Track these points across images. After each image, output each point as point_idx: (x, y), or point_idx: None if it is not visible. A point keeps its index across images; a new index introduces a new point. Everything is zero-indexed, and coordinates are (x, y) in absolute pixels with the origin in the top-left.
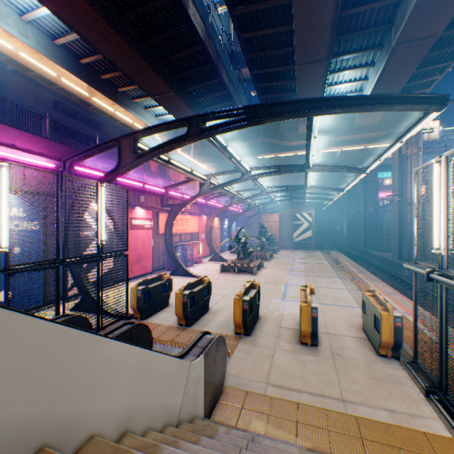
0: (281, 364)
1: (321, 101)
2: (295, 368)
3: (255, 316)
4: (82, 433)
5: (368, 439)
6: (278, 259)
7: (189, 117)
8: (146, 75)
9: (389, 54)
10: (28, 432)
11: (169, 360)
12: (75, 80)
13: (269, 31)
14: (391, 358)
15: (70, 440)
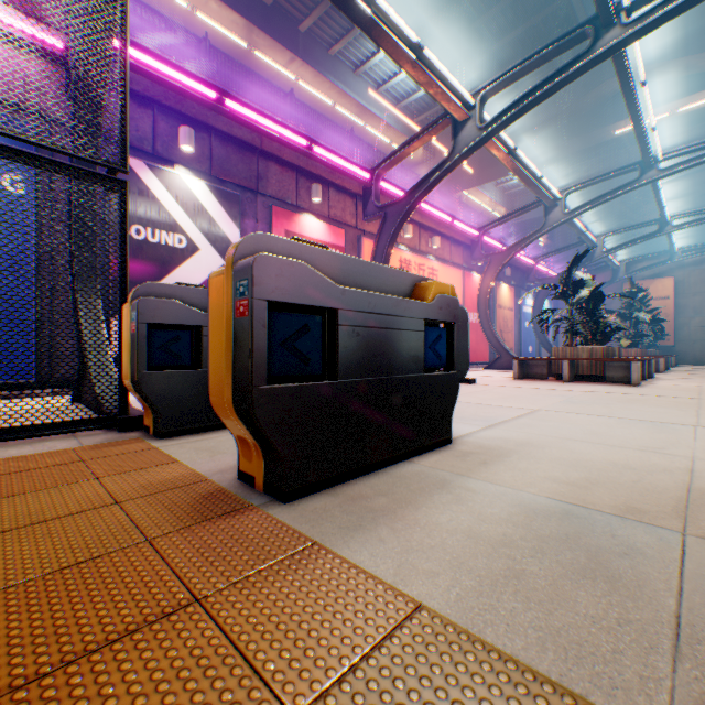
0: None
1: None
2: None
3: None
4: None
5: None
6: (691, 371)
7: None
8: None
9: None
10: None
11: None
12: (217, 10)
13: None
14: None
15: None
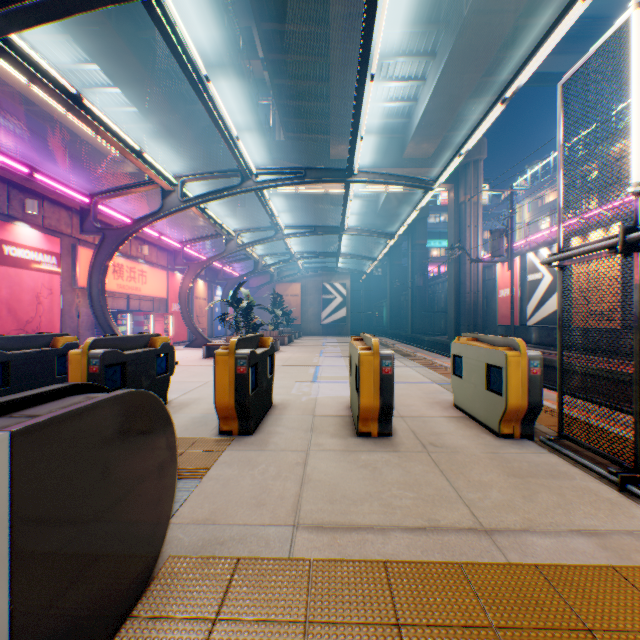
0: (326, 478)
1: None
2: (359, 480)
3: (264, 400)
4: None
5: (606, 629)
6: (301, 343)
7: None
8: None
9: (459, 30)
10: None
11: None
12: None
13: None
14: (522, 439)
15: None
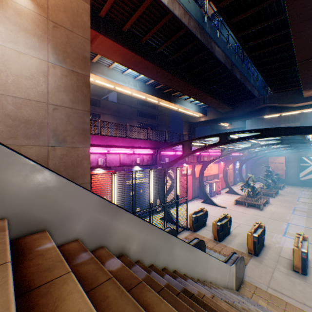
0: (277, 279)
1: (309, 127)
2: (287, 284)
3: (260, 245)
4: (208, 279)
5: None
6: (282, 196)
7: (219, 133)
8: (188, 89)
9: None
10: (203, 275)
11: (224, 264)
12: (153, 98)
13: (272, 47)
14: None
15: (207, 280)
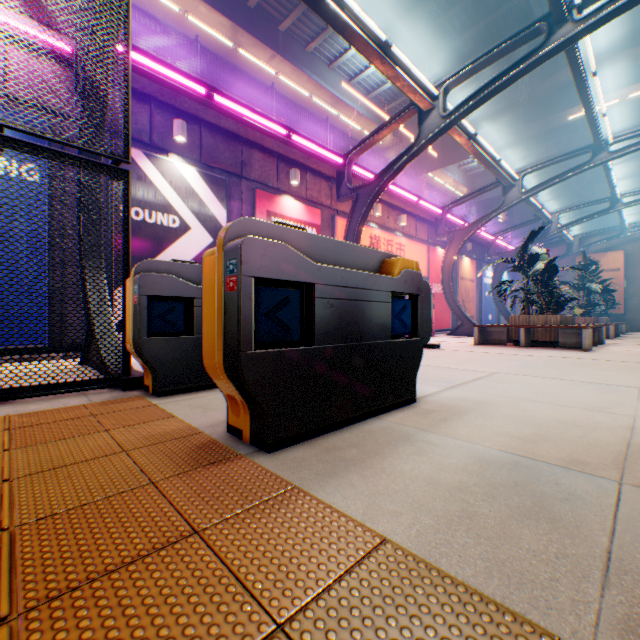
0: None
1: None
2: None
3: None
4: None
5: None
6: None
7: None
8: None
9: None
10: None
11: None
12: (206, 13)
13: None
14: None
15: None
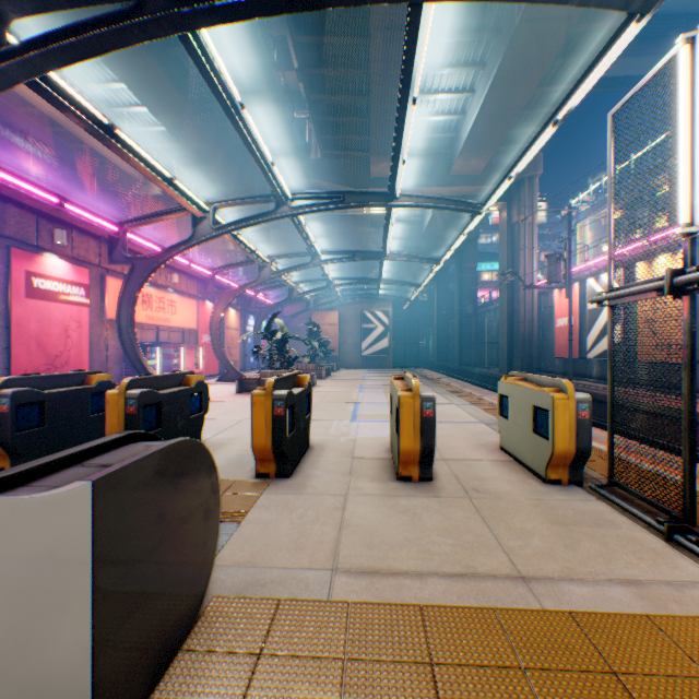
0: (364, 523)
1: None
2: (397, 526)
3: (301, 441)
4: None
5: (632, 672)
6: (340, 377)
7: None
8: None
9: (511, 39)
10: None
11: None
12: None
13: None
14: (570, 485)
15: None
